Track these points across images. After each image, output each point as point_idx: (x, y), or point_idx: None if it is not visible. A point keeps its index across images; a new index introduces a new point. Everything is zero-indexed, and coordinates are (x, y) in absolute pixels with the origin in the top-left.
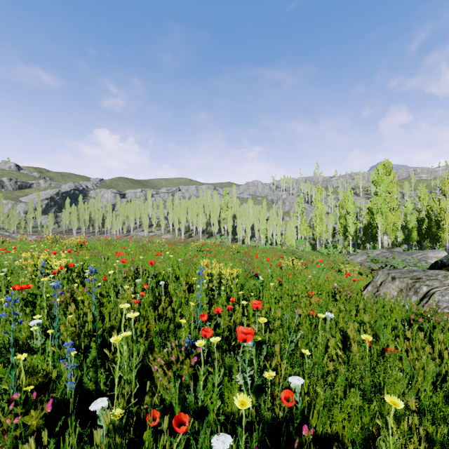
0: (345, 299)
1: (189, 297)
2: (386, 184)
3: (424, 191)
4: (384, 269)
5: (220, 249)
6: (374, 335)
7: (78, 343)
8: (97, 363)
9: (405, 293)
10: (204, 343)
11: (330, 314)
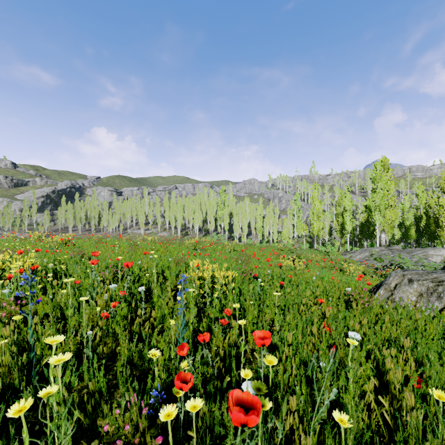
0: (362, 308)
1: (175, 307)
2: (385, 181)
3: (422, 189)
4: (397, 270)
5: (216, 247)
6: (417, 365)
7: (11, 381)
8: (10, 430)
9: (425, 298)
10: (175, 411)
11: (355, 335)
